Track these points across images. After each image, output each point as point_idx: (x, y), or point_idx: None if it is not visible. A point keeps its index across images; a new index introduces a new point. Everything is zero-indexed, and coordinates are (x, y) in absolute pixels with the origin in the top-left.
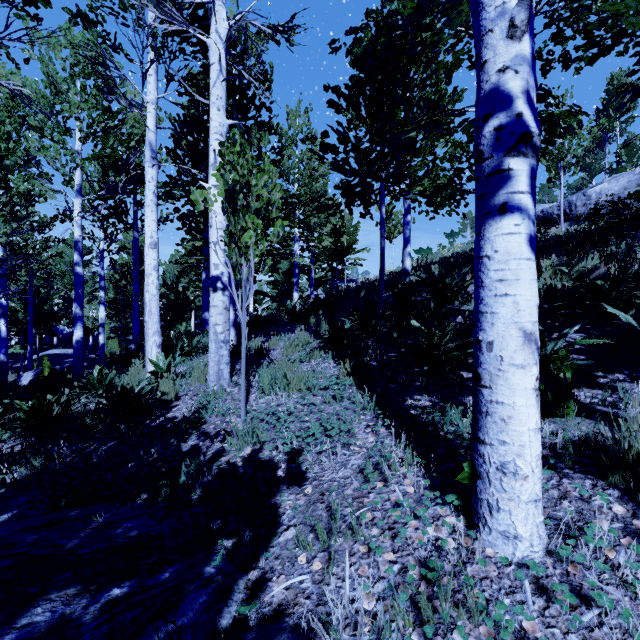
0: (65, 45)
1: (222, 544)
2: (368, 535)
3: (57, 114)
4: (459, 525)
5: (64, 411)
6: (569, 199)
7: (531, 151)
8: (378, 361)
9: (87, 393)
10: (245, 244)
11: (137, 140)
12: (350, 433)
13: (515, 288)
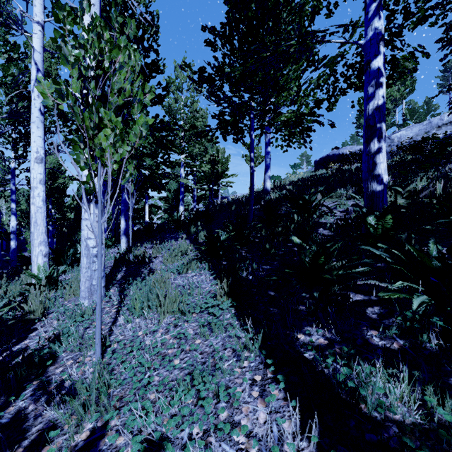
0: None
1: None
2: None
3: None
4: None
5: None
6: None
7: None
8: (254, 275)
9: None
10: (100, 145)
11: None
12: (231, 397)
13: None
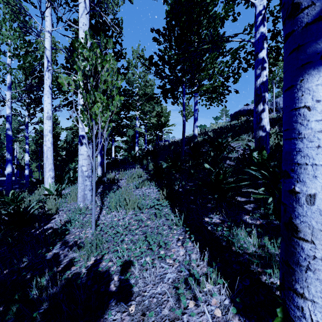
0: None
1: None
2: None
3: None
4: None
5: None
6: (276, 100)
7: None
8: (183, 188)
9: (4, 207)
10: (95, 112)
11: None
12: (166, 246)
13: None
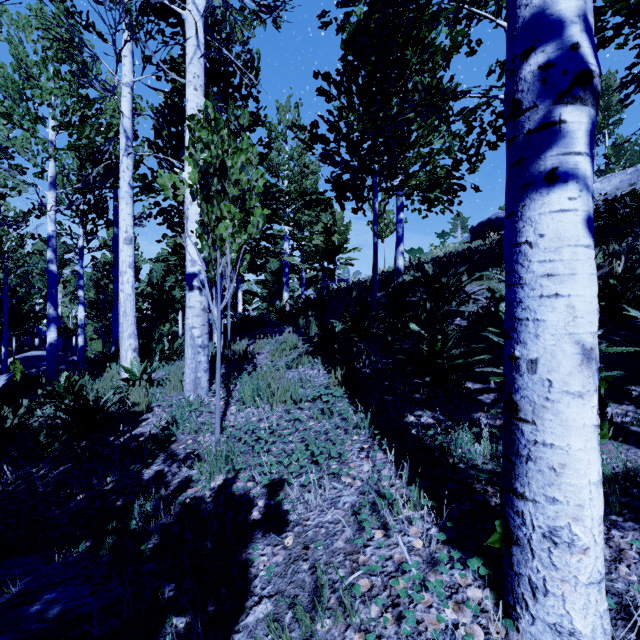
0: (36, 26)
1: (172, 625)
2: (365, 615)
3: (27, 100)
4: (486, 602)
5: (19, 425)
6: None
7: (591, 97)
8: (372, 368)
9: (53, 402)
10: (220, 236)
11: (117, 131)
12: (341, 458)
13: (570, 286)
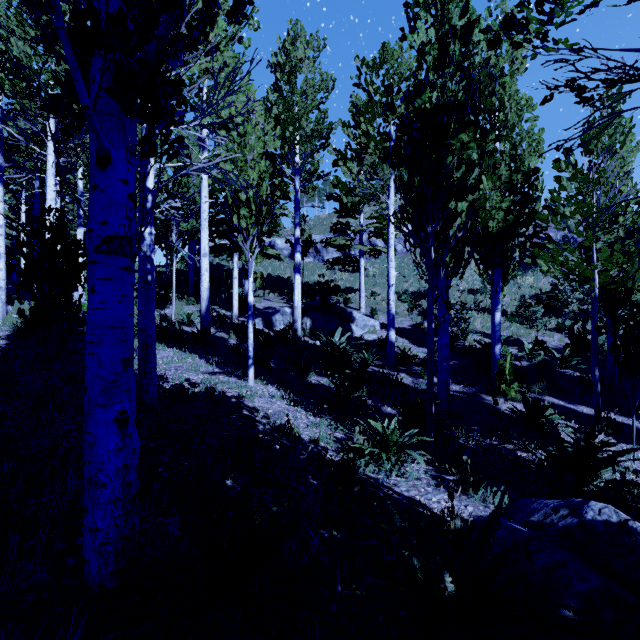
0: None
1: None
2: None
3: None
4: None
5: None
6: None
7: None
8: None
9: None
10: None
11: None
12: None
13: None
